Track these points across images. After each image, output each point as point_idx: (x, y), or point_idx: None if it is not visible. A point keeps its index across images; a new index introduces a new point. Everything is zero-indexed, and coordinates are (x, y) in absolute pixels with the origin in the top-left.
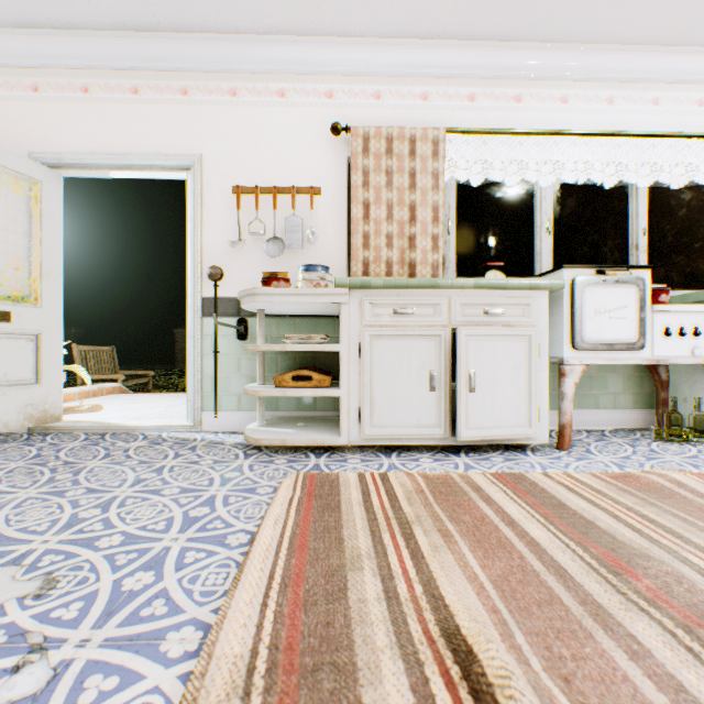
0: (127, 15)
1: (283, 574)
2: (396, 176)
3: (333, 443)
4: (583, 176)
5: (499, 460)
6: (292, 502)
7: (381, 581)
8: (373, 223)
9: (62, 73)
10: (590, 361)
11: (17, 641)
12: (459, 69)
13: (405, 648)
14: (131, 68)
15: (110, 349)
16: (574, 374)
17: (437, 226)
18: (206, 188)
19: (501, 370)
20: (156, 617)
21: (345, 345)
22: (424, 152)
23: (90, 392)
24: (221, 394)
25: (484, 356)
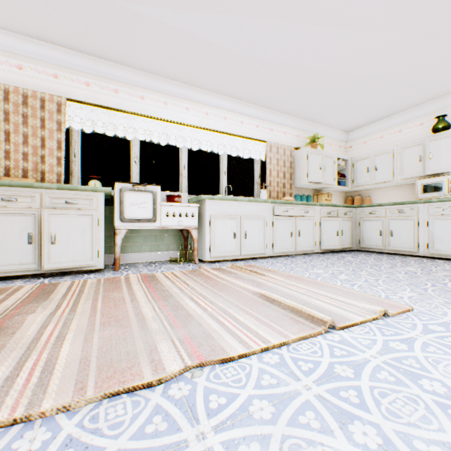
0: None
1: None
2: (31, 119)
3: None
4: (156, 137)
5: (68, 278)
6: None
7: None
8: (14, 145)
9: None
10: (130, 227)
11: None
12: (78, 67)
13: None
14: None
15: None
16: (122, 234)
17: (61, 152)
18: None
19: (74, 232)
20: None
21: None
22: (51, 108)
23: None
24: None
25: (63, 225)
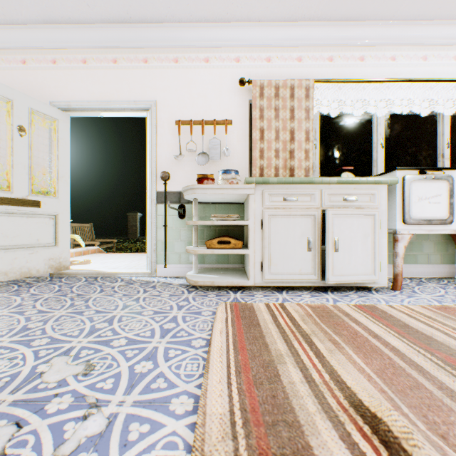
0: (111, 14)
1: (235, 365)
2: (281, 111)
3: (244, 284)
4: (405, 109)
5: (355, 296)
6: (227, 320)
7: (300, 371)
8: (266, 142)
9: (70, 51)
10: (415, 231)
11: (80, 401)
12: (322, 40)
13: (328, 413)
14: (112, 47)
15: (90, 225)
16: (404, 240)
17: (308, 143)
18: (159, 122)
19: (355, 237)
20: (161, 389)
21: (252, 221)
22: (299, 95)
23: (81, 252)
24: (168, 253)
25: (344, 228)
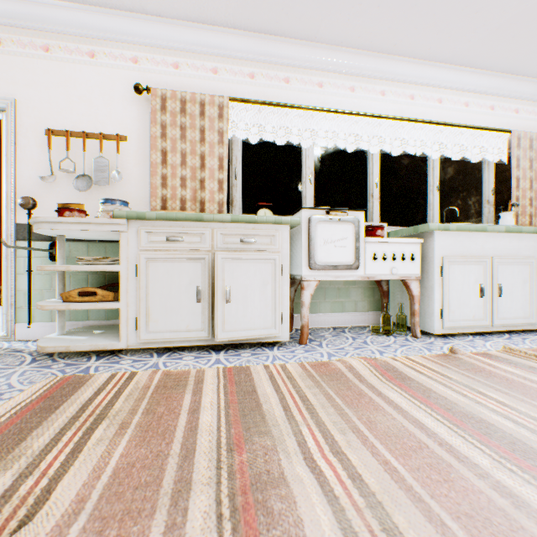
0: None
1: None
2: (189, 131)
3: (114, 348)
4: (336, 142)
5: (247, 355)
6: (18, 405)
7: (14, 480)
8: (170, 168)
9: None
10: (322, 278)
11: None
12: (241, 53)
13: None
14: None
15: None
16: (311, 288)
17: (222, 172)
18: (20, 128)
19: (252, 285)
20: None
21: (125, 266)
22: (212, 114)
23: None
24: (35, 307)
25: (238, 275)
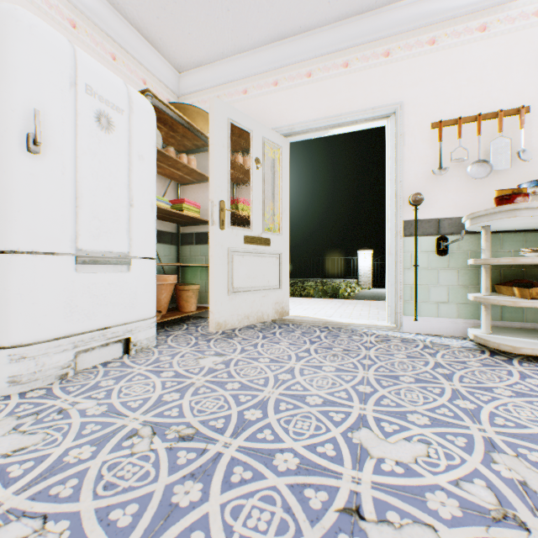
0: (352, 5)
1: None
2: None
3: None
4: None
5: None
6: None
7: None
8: None
9: (292, 67)
10: None
11: None
12: None
13: None
14: (343, 48)
15: None
16: None
17: None
18: (405, 129)
19: None
20: None
21: None
22: None
23: None
24: (420, 301)
25: None
